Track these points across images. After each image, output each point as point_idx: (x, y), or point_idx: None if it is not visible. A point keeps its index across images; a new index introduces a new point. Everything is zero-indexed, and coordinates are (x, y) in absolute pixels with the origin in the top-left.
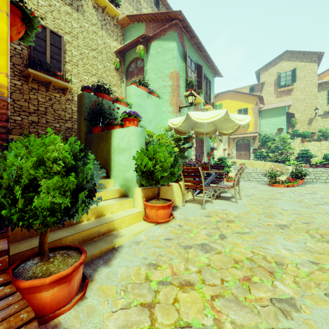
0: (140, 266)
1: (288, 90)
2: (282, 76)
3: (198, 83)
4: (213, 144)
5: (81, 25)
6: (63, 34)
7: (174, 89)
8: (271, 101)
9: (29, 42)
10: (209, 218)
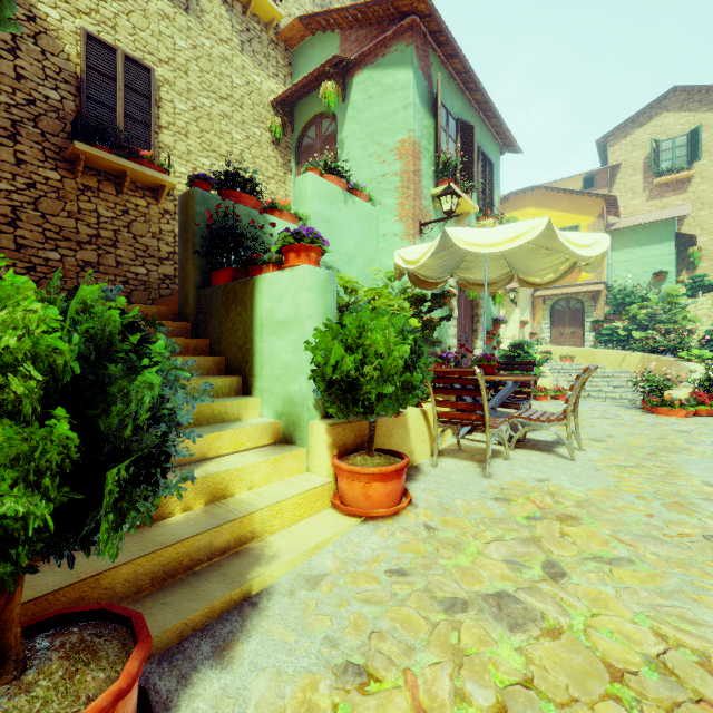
0: (317, 672)
1: (678, 180)
2: (664, 148)
3: (463, 166)
4: (498, 311)
5: (195, 43)
6: (155, 64)
7: (407, 181)
8: (637, 208)
9: (8, 23)
10: (508, 507)
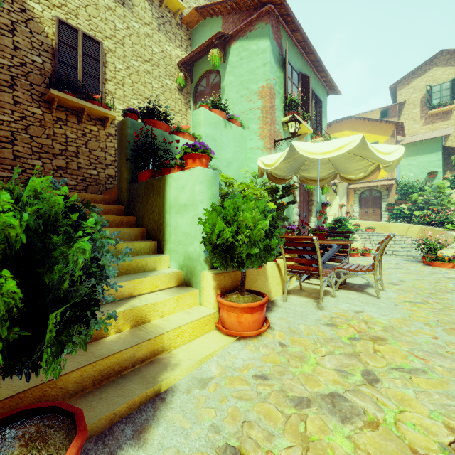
0: (205, 452)
1: (444, 111)
2: (434, 90)
3: (303, 103)
4: (325, 198)
5: (128, 25)
6: (102, 39)
7: (265, 113)
8: (416, 130)
9: None
10: (336, 330)
